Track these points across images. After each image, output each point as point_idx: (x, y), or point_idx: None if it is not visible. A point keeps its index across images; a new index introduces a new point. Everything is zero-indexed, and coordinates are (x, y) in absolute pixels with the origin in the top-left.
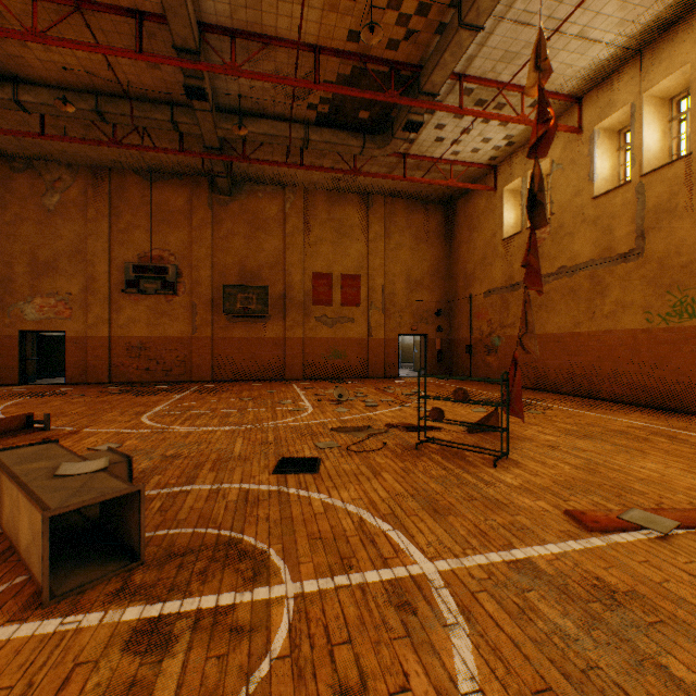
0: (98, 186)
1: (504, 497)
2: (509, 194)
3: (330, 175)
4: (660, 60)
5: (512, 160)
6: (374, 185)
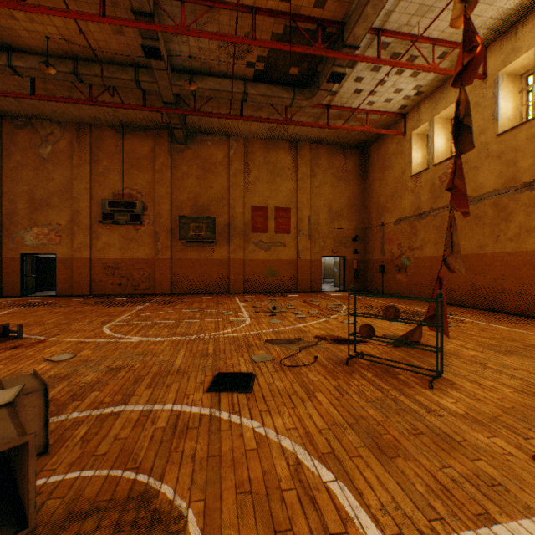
0: (81, 138)
1: (453, 431)
2: (417, 137)
3: (265, 126)
4: None
5: (420, 108)
6: (302, 133)
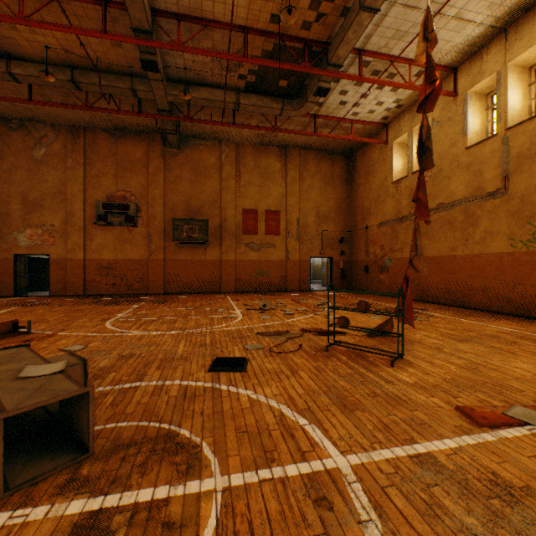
0: (75, 141)
1: (402, 394)
2: (398, 146)
3: (256, 132)
4: (522, 36)
5: (400, 119)
6: (291, 140)
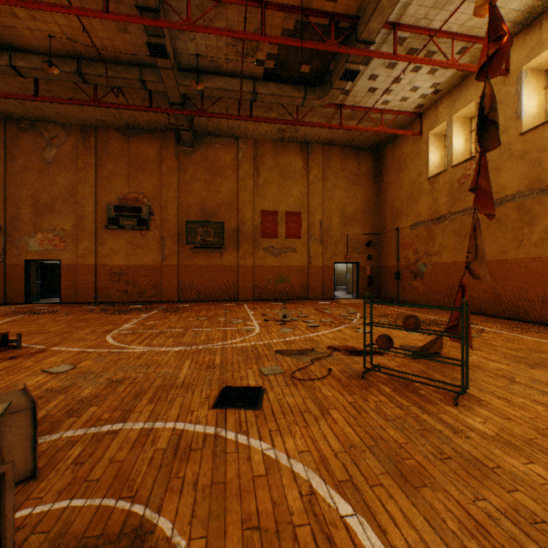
0: (86, 141)
1: (484, 455)
2: (434, 137)
3: (275, 127)
4: None
5: (437, 107)
6: (313, 135)
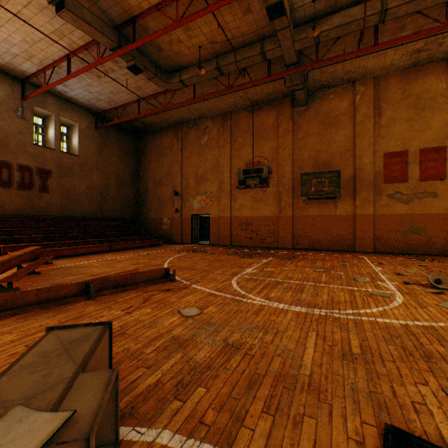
0: (224, 125)
1: None
2: None
3: (406, 50)
4: None
5: None
6: None
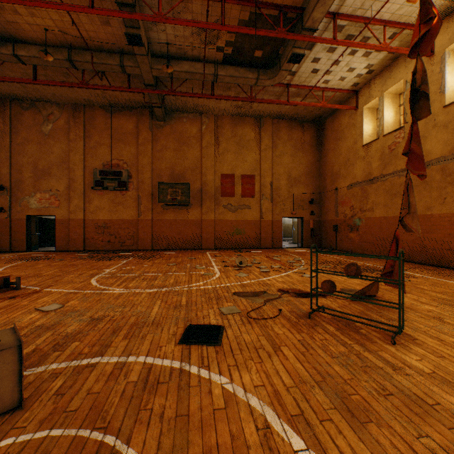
0: (76, 117)
1: (423, 392)
2: (368, 111)
3: (233, 104)
4: None
5: (371, 85)
6: (265, 110)
